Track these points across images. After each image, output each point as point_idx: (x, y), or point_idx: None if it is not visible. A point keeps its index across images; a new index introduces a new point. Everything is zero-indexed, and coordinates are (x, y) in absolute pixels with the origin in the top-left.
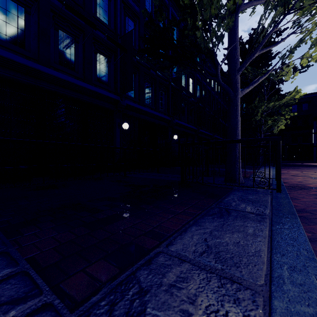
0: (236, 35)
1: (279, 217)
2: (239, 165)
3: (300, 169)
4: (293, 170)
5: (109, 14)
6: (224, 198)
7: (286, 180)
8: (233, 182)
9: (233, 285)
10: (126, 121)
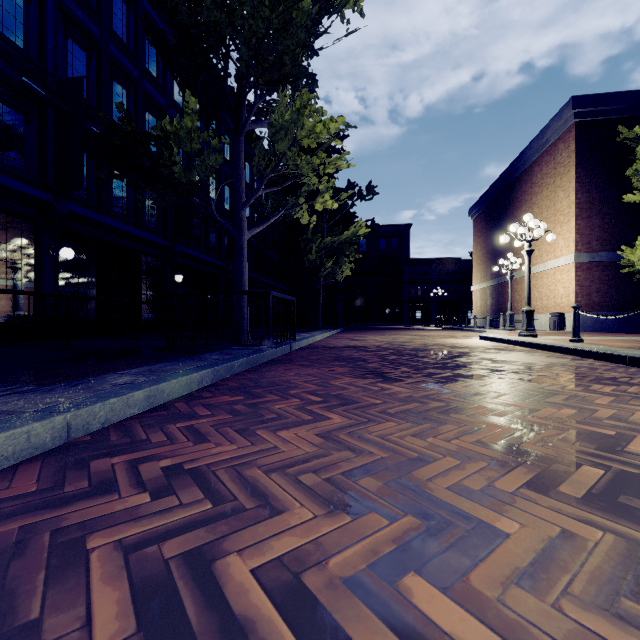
0: (239, 163)
1: (231, 358)
2: (246, 322)
3: (364, 332)
4: (354, 333)
5: (26, 27)
6: (203, 354)
7: (319, 342)
8: (238, 343)
9: (151, 375)
10: (67, 242)
